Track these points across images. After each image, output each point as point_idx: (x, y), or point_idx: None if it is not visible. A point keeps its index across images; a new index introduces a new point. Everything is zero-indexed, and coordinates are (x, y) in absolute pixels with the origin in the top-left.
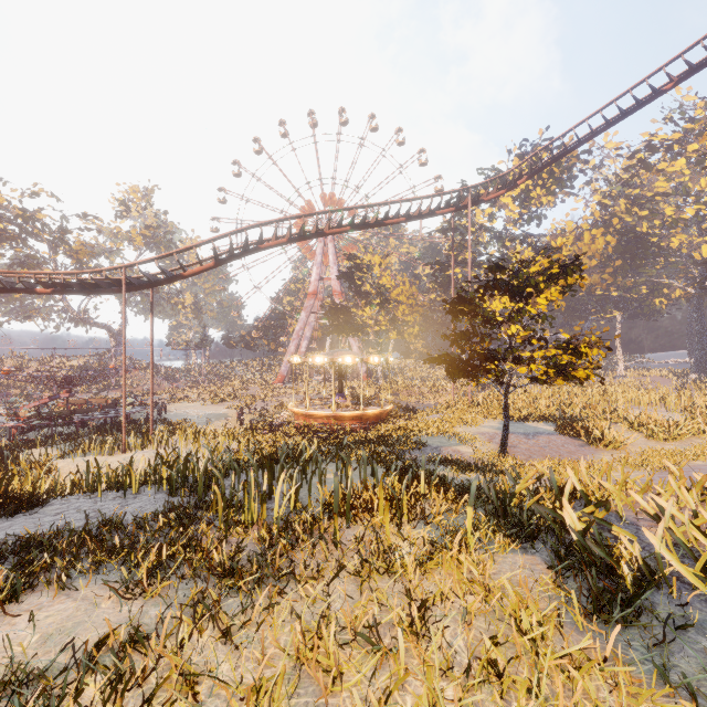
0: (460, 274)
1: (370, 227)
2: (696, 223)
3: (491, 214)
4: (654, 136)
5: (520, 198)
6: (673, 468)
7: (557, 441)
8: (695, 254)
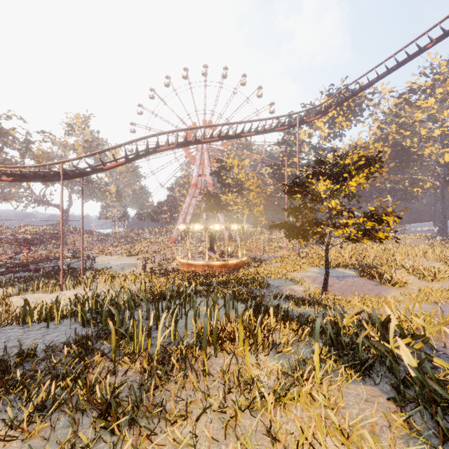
0: (289, 172)
1: (231, 138)
2: (440, 140)
3: (309, 133)
4: (414, 83)
5: (329, 123)
6: None
7: (359, 281)
8: (440, 160)
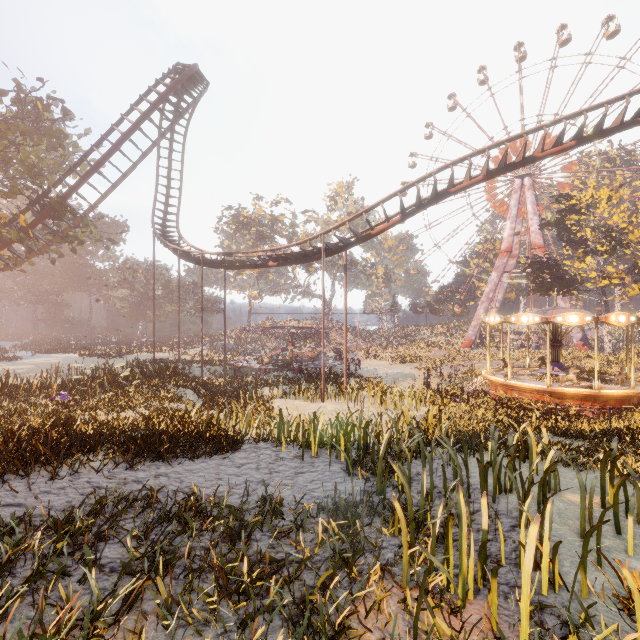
0: None
1: (610, 132)
2: None
3: None
4: None
5: None
6: None
7: None
8: None
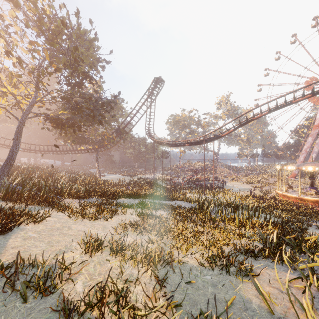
0: None
1: None
2: None
3: None
4: None
5: None
6: None
7: None
8: None
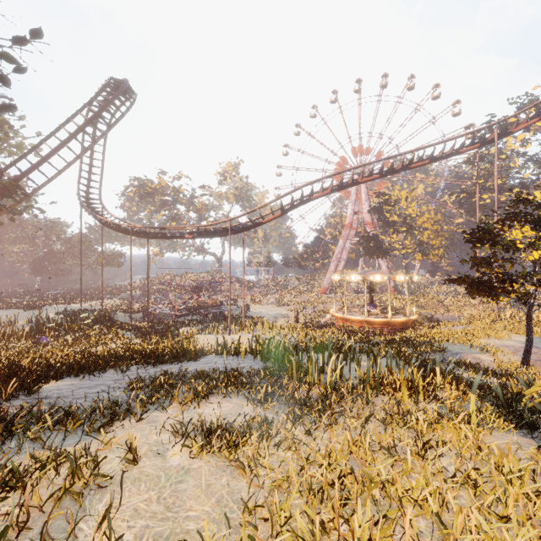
0: (487, 199)
1: (396, 172)
2: None
3: (524, 139)
4: None
5: None
6: None
7: None
8: None
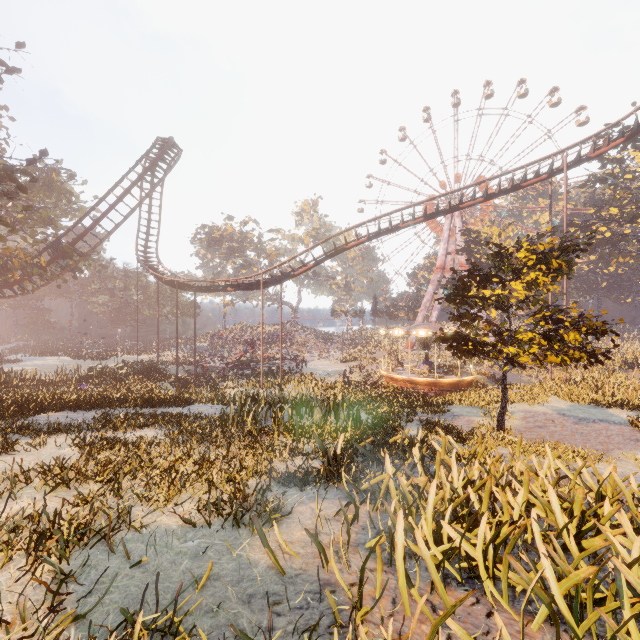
0: (607, 232)
1: (444, 213)
2: None
3: None
4: None
5: None
6: (549, 453)
7: (610, 431)
8: None
